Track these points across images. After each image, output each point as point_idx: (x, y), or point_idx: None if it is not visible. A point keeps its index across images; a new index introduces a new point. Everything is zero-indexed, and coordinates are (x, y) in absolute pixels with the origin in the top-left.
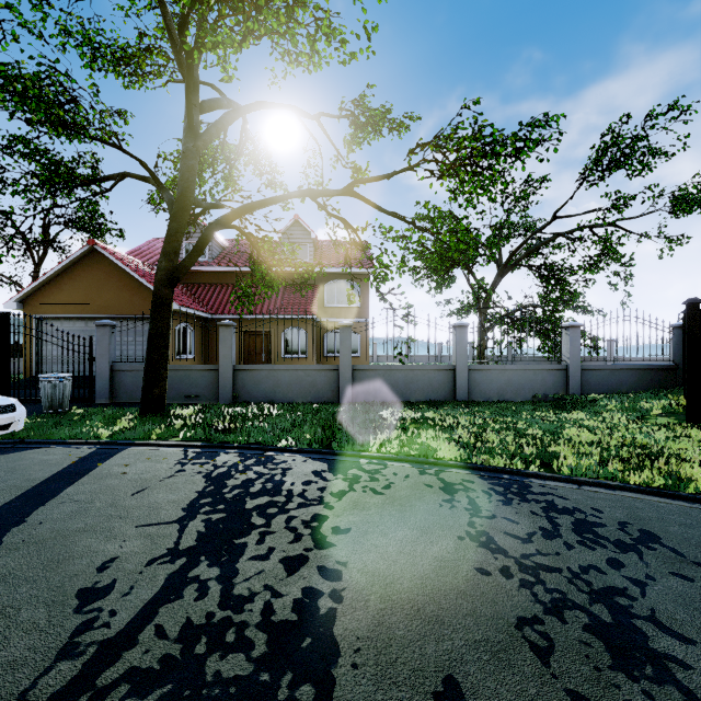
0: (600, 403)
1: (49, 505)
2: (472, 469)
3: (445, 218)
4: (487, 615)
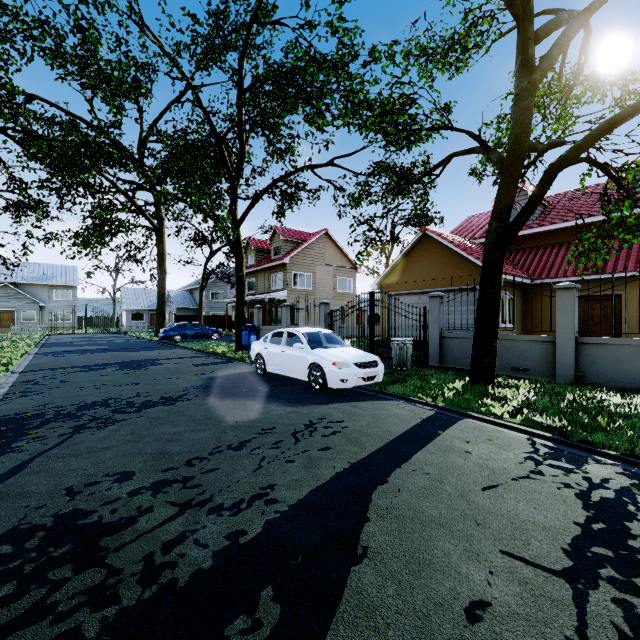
0: None
1: (404, 469)
2: None
3: None
4: None
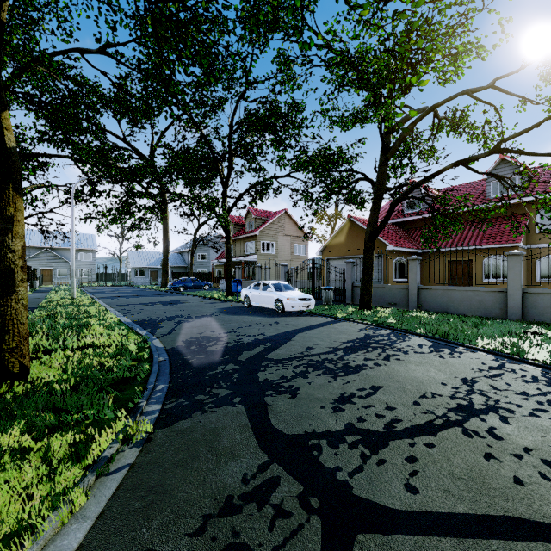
0: None
1: (311, 330)
2: (548, 369)
3: None
4: (420, 387)
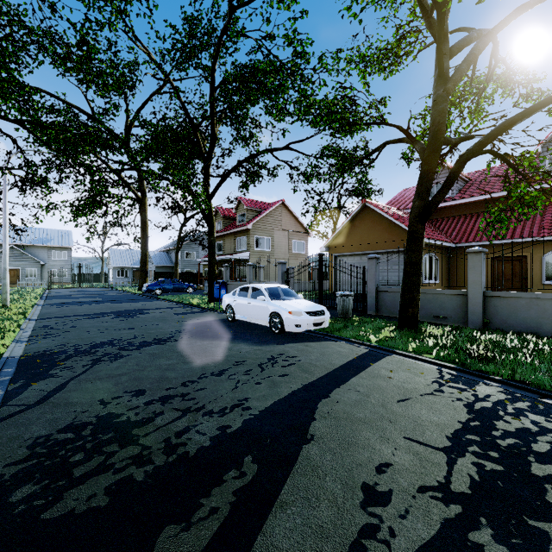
0: None
1: (342, 388)
2: None
3: None
4: None
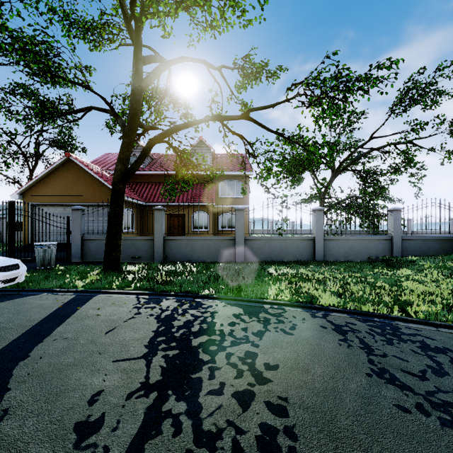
0: (419, 263)
1: (46, 342)
2: (349, 313)
3: (296, 139)
4: None
